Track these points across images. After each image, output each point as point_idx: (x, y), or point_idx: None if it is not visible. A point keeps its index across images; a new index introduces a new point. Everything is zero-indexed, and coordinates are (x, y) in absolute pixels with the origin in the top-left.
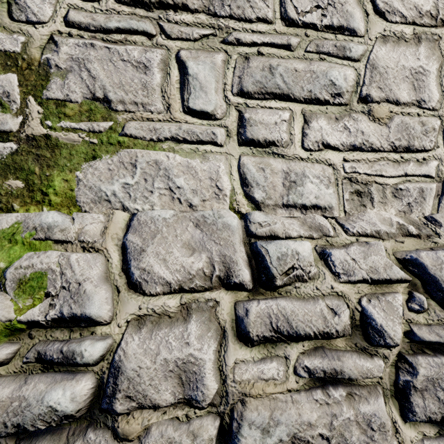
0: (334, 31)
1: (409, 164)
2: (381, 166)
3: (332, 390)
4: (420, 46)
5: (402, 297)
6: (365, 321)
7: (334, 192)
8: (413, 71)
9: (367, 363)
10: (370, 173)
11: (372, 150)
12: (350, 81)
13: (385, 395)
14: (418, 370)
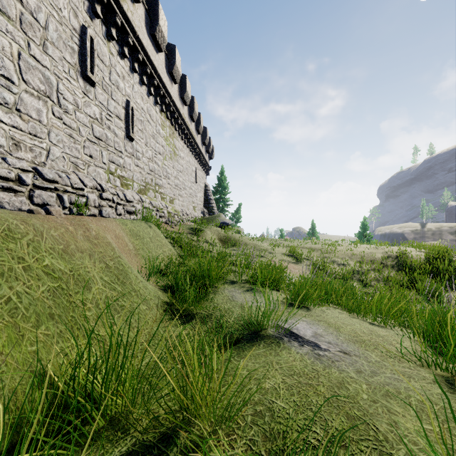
0: (5, 78)
1: (36, 141)
2: (25, 138)
3: (10, 193)
4: (40, 101)
5: (32, 176)
6: (20, 178)
7: (5, 140)
8: (37, 108)
9: (21, 188)
10: (21, 139)
11: (21, 130)
12: (12, 101)
13: (26, 198)
14: (36, 192)
